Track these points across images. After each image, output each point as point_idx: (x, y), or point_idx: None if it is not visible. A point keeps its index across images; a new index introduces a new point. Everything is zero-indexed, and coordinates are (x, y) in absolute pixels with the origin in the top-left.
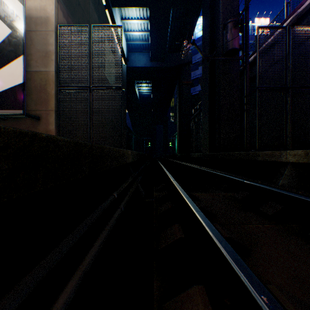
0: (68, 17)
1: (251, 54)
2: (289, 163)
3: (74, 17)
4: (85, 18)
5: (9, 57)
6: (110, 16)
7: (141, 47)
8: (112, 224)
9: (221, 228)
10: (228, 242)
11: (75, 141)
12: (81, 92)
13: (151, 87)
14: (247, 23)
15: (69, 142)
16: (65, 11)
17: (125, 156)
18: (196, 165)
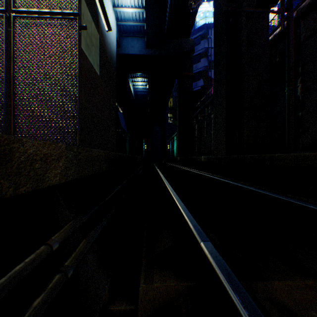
0: None
1: None
2: None
3: None
4: None
5: None
6: None
7: (134, 30)
8: None
9: None
10: None
11: None
12: None
13: (147, 82)
14: None
15: None
16: None
17: None
18: (206, 172)
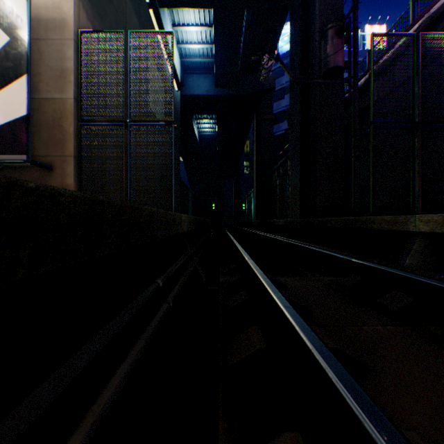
0: (94, 20)
1: (361, 76)
2: (419, 234)
3: (103, 20)
4: (119, 22)
5: (6, 78)
6: (156, 19)
7: (201, 66)
8: (152, 329)
9: (323, 334)
10: (334, 355)
11: (92, 197)
12: (113, 130)
13: (217, 124)
14: (355, 30)
15: (80, 198)
16: (89, 11)
17: (177, 222)
18: (282, 236)
